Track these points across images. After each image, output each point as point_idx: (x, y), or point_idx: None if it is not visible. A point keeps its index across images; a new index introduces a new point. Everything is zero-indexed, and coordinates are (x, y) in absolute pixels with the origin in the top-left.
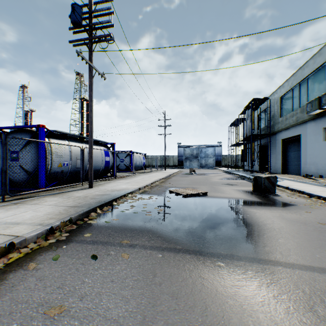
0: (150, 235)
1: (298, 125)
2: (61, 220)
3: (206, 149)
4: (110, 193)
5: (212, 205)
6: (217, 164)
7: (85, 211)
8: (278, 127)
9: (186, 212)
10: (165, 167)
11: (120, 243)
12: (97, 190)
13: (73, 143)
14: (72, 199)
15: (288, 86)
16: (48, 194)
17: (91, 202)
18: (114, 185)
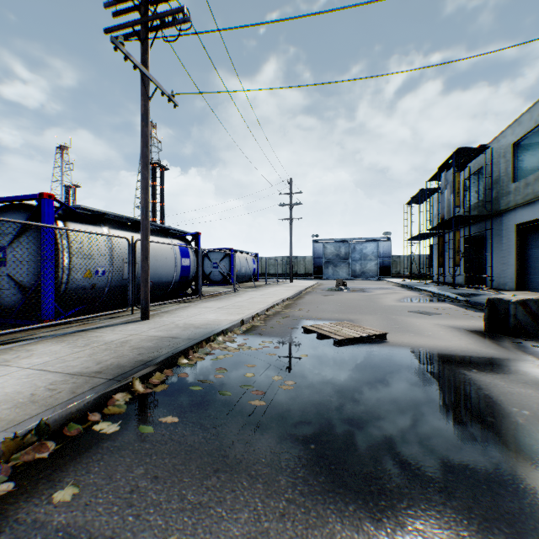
0: (257, 500)
1: None
2: (12, 430)
3: (362, 245)
4: (179, 333)
5: (410, 371)
6: (382, 271)
7: (96, 393)
8: (509, 201)
9: (351, 393)
10: (291, 278)
11: None
12: (155, 325)
13: (116, 233)
14: (90, 351)
15: (530, 122)
16: (50, 335)
17: (127, 362)
18: (194, 312)
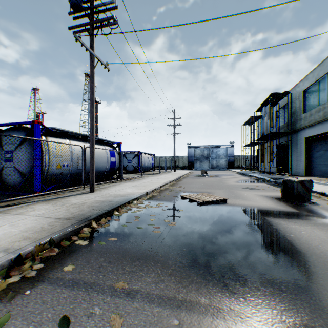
0: (158, 269)
1: (325, 121)
2: (38, 242)
3: (217, 149)
4: (112, 199)
5: (237, 217)
6: (229, 165)
7: (74, 227)
8: (301, 124)
9: (205, 227)
10: (174, 169)
11: (113, 286)
12: (98, 195)
13: (74, 142)
14: (65, 208)
15: (312, 78)
16: (41, 200)
17: (87, 213)
18: (119, 188)
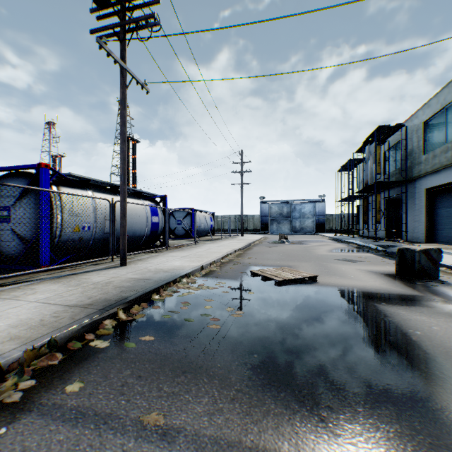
0: (214, 390)
1: None
2: (30, 344)
3: (301, 206)
4: (152, 276)
5: (334, 304)
6: (318, 227)
7: (90, 319)
8: (420, 169)
9: (287, 319)
10: (242, 232)
11: (140, 421)
12: (131, 269)
13: (99, 195)
14: (82, 289)
15: (437, 105)
16: (48, 278)
17: (112, 297)
18: (163, 260)
